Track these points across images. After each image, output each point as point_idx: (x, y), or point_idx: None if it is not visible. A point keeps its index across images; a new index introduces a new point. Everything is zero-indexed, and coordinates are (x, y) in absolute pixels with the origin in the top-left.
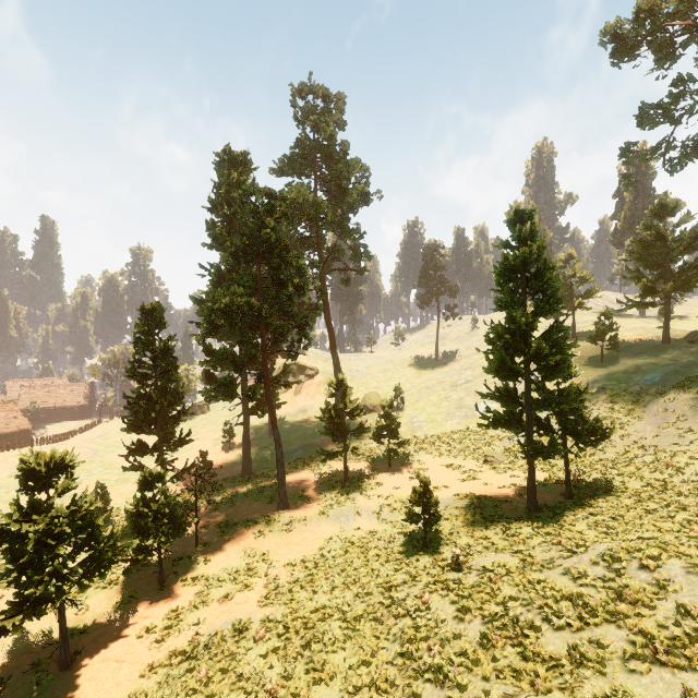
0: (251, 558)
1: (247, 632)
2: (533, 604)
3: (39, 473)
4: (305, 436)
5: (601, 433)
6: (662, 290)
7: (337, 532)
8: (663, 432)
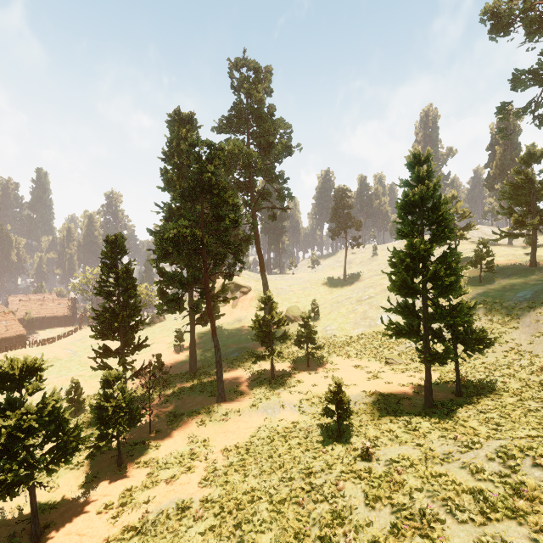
0: (194, 444)
1: (188, 511)
2: (437, 496)
3: (13, 376)
4: (240, 341)
5: (486, 342)
6: (530, 223)
7: (265, 422)
8: (536, 340)
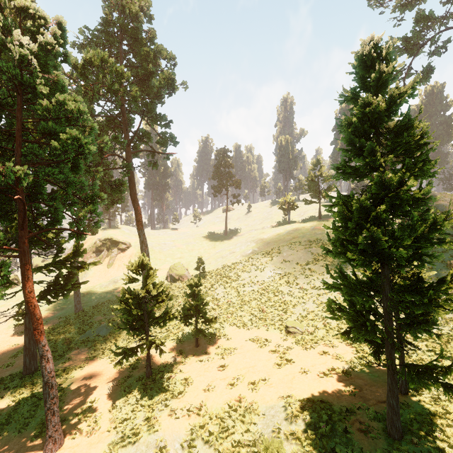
0: None
1: None
2: None
3: None
4: (112, 310)
5: None
6: None
7: None
8: None
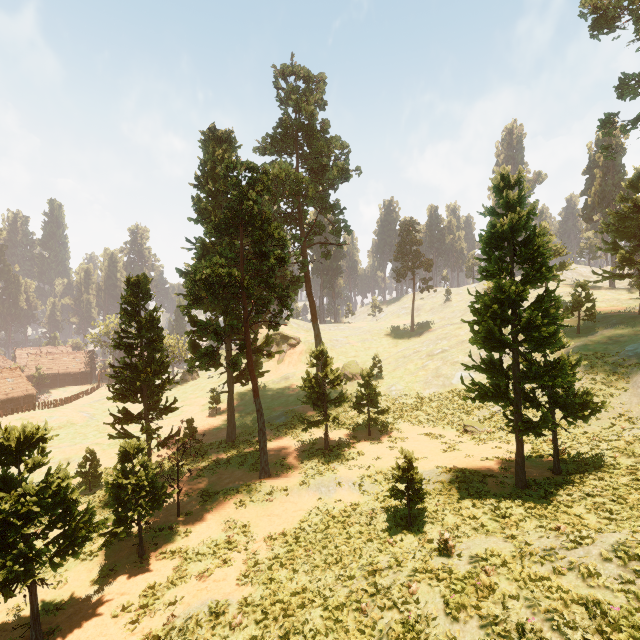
0: (231, 530)
1: (223, 616)
2: (539, 607)
3: (10, 448)
4: (288, 403)
5: (591, 407)
6: None
7: (318, 504)
8: None
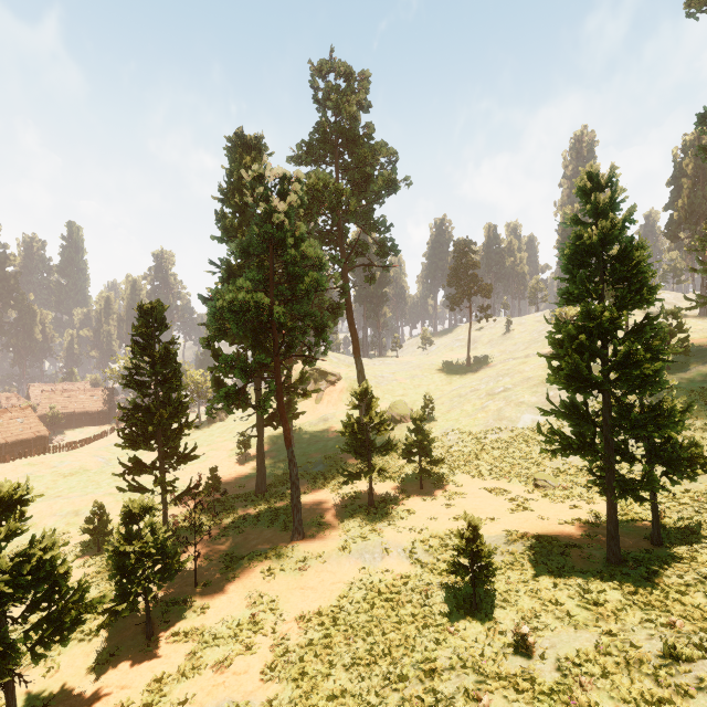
0: (257, 607)
1: None
2: None
3: None
4: (326, 449)
5: (701, 462)
6: None
7: (361, 575)
8: None
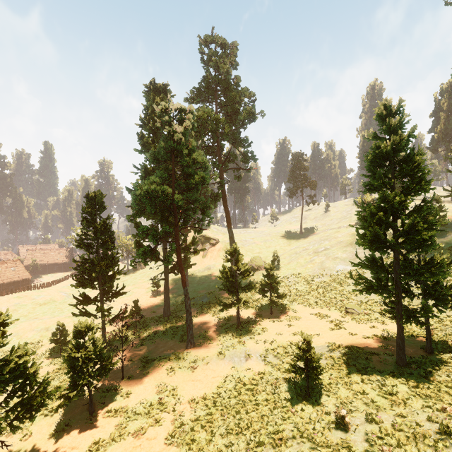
0: (163, 393)
1: None
2: None
3: None
4: (209, 287)
5: None
6: None
7: (232, 371)
8: None
